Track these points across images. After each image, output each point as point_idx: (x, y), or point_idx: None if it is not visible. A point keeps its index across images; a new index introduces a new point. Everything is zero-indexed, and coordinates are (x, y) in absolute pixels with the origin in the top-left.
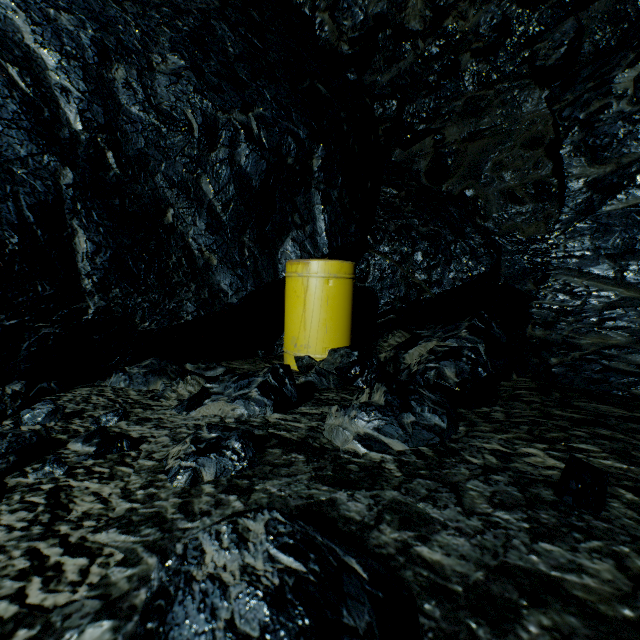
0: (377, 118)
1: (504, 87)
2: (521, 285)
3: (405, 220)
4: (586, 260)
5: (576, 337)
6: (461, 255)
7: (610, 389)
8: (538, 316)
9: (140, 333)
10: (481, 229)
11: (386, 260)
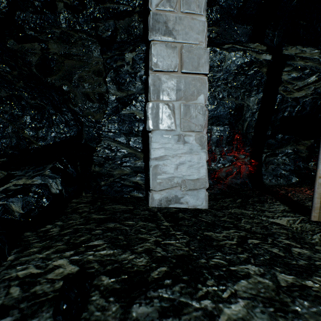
0: None
1: (84, 37)
2: (93, 144)
3: (17, 91)
4: (116, 134)
5: (112, 171)
6: (60, 123)
7: (123, 194)
8: (97, 160)
9: None
10: (72, 111)
11: None
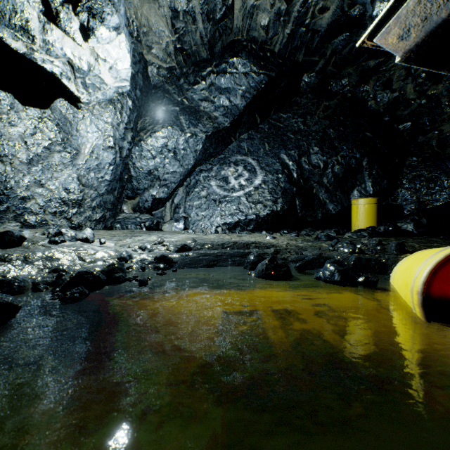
0: (401, 131)
1: None
2: None
3: (418, 172)
4: None
5: None
6: None
7: None
8: None
9: (308, 221)
10: None
11: (407, 191)
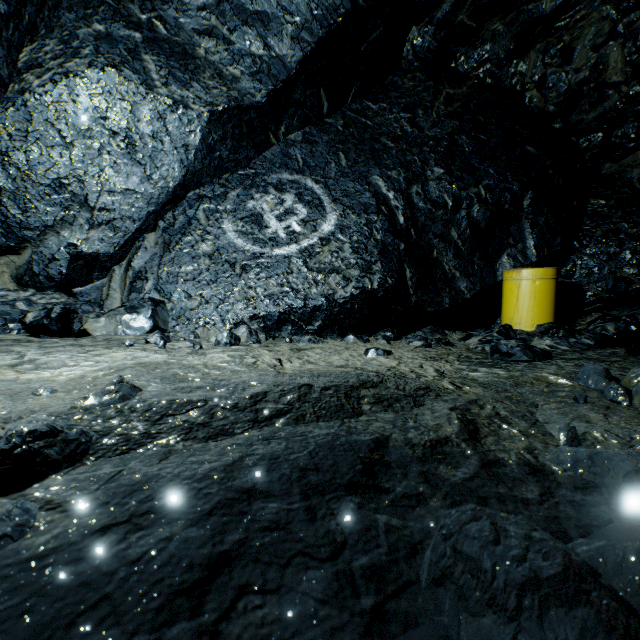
0: (582, 149)
1: None
2: None
3: (612, 225)
4: None
5: None
6: None
7: None
8: None
9: (426, 313)
10: None
11: (592, 260)
